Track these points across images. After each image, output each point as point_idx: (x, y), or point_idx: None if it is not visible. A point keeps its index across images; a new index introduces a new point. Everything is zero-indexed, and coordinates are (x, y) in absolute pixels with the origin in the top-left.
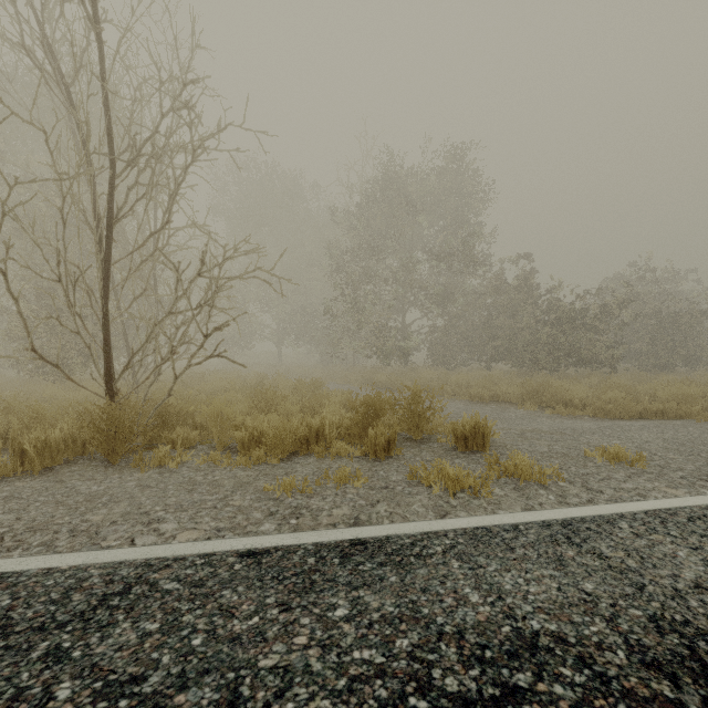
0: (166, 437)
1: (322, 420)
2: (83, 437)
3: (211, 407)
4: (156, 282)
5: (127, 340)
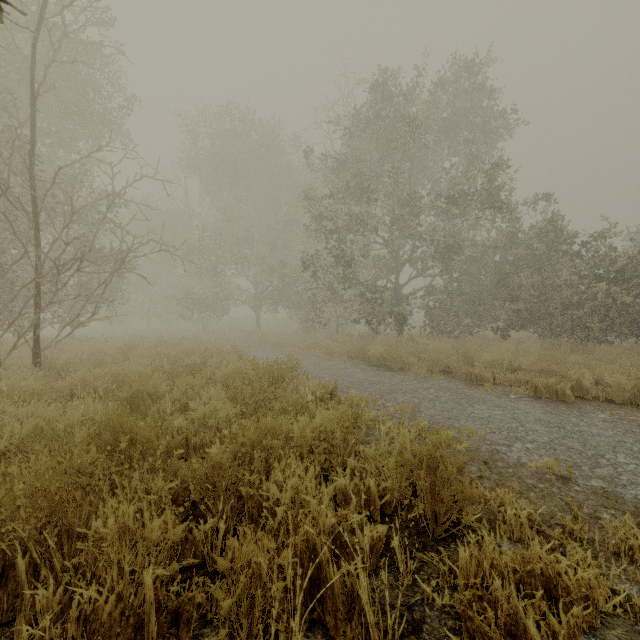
0: None
1: None
2: None
3: None
4: (36, 208)
5: None
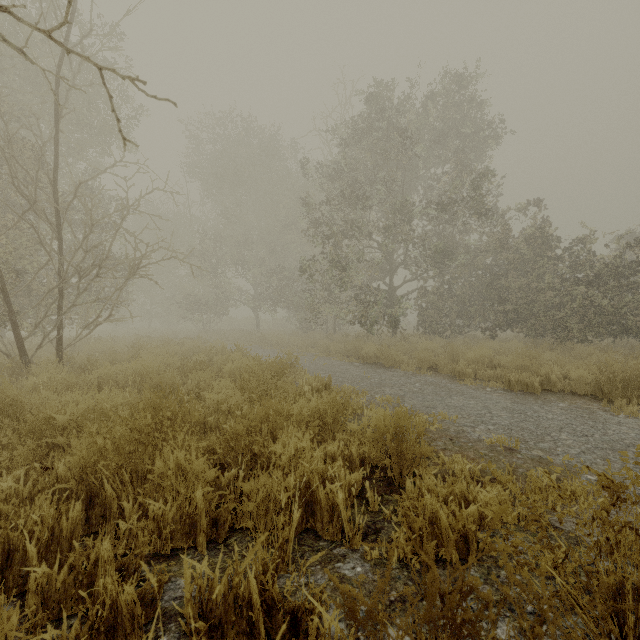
0: None
1: None
2: None
3: None
4: (59, 220)
5: (9, 300)
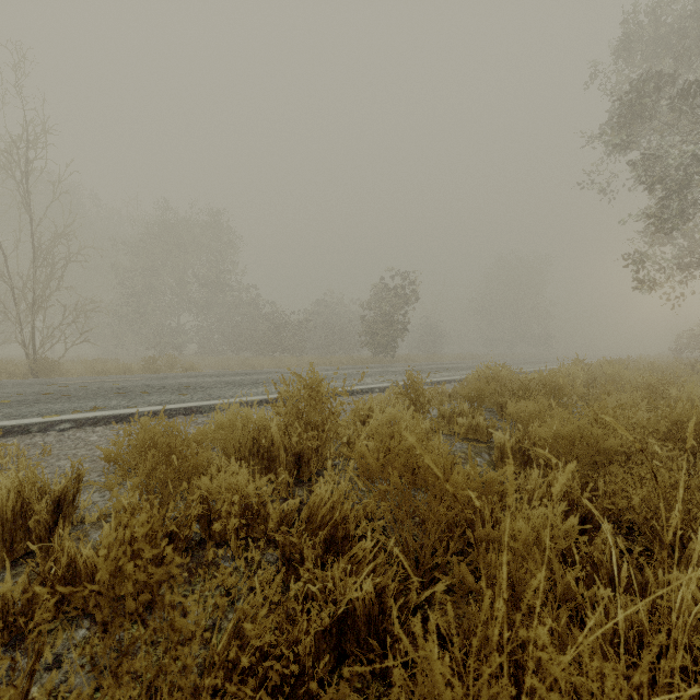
0: (60, 373)
1: (132, 365)
2: (24, 372)
3: (84, 360)
4: None
5: None
